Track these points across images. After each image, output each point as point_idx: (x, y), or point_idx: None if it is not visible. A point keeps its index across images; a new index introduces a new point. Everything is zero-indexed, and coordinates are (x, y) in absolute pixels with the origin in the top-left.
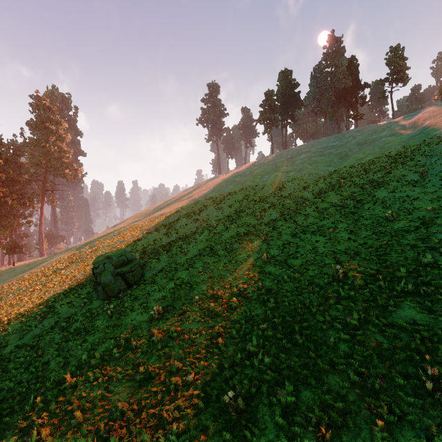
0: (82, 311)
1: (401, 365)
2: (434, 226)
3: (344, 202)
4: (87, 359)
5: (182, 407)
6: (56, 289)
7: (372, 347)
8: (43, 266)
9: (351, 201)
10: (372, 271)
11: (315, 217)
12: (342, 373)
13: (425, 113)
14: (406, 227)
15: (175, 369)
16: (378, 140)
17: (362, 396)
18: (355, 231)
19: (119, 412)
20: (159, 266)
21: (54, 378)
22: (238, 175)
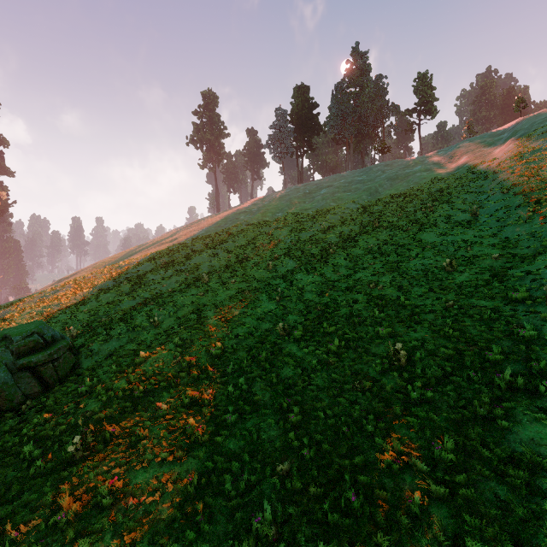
0: None
1: None
2: (513, 280)
3: (383, 248)
4: None
5: None
6: None
7: (495, 515)
8: None
9: (392, 246)
10: (449, 351)
11: (347, 267)
12: None
13: (461, 147)
14: (473, 281)
15: None
16: (411, 175)
17: None
18: (405, 287)
19: None
20: (109, 348)
21: None
22: (242, 211)
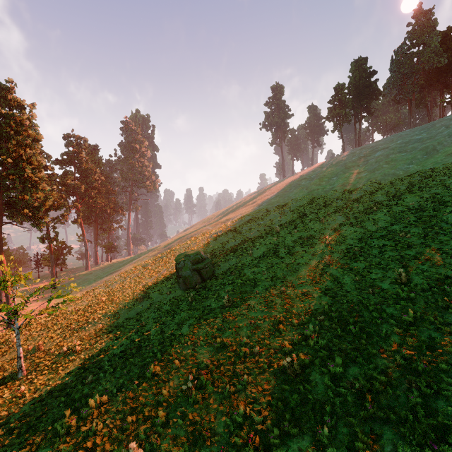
0: (168, 298)
1: (449, 356)
2: None
3: (422, 205)
4: (178, 329)
5: (250, 367)
6: (147, 280)
7: (424, 340)
8: (134, 262)
9: (432, 203)
10: (439, 276)
11: (386, 221)
12: (390, 358)
13: None
14: None
15: (244, 343)
16: None
17: (405, 375)
18: (430, 236)
19: (204, 365)
20: (228, 265)
21: (156, 340)
22: (303, 178)
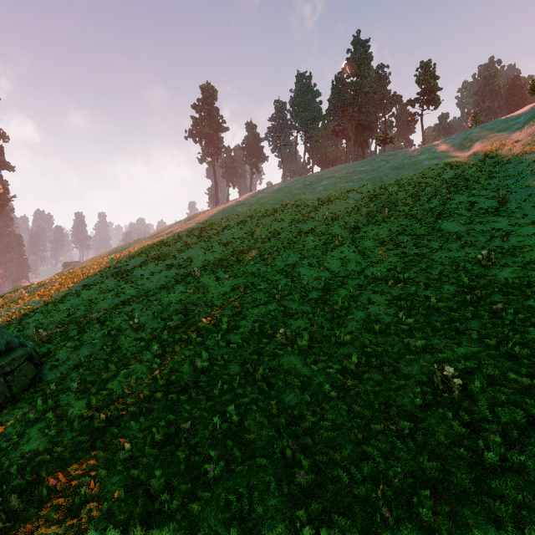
0: None
1: None
2: None
3: (396, 239)
4: None
5: None
6: None
7: None
8: None
9: (408, 237)
10: (525, 380)
11: (357, 261)
12: None
13: (472, 134)
14: (523, 278)
15: None
16: (419, 163)
17: None
18: (433, 285)
19: None
20: (79, 356)
21: None
22: (240, 203)
